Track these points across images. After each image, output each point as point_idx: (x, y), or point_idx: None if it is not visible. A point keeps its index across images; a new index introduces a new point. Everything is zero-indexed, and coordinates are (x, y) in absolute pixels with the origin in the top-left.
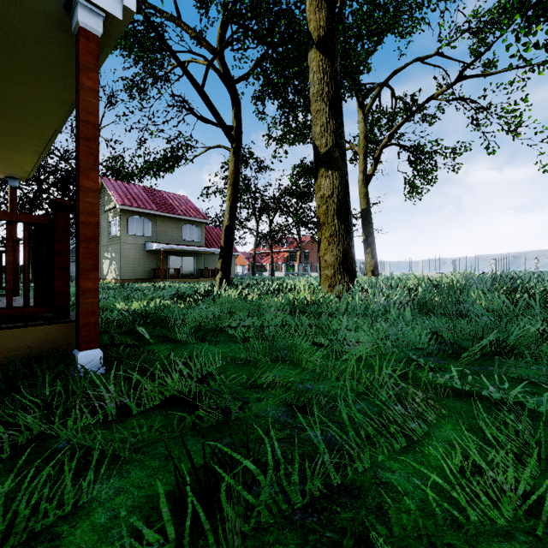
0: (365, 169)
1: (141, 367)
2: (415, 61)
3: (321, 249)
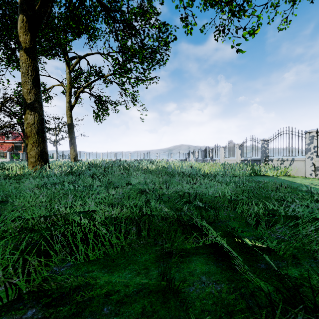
0: (70, 101)
1: None
2: (98, 53)
3: (28, 149)
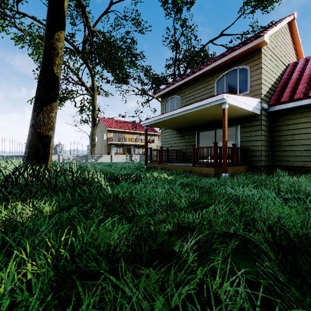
0: None
1: (140, 167)
2: None
3: (52, 142)
